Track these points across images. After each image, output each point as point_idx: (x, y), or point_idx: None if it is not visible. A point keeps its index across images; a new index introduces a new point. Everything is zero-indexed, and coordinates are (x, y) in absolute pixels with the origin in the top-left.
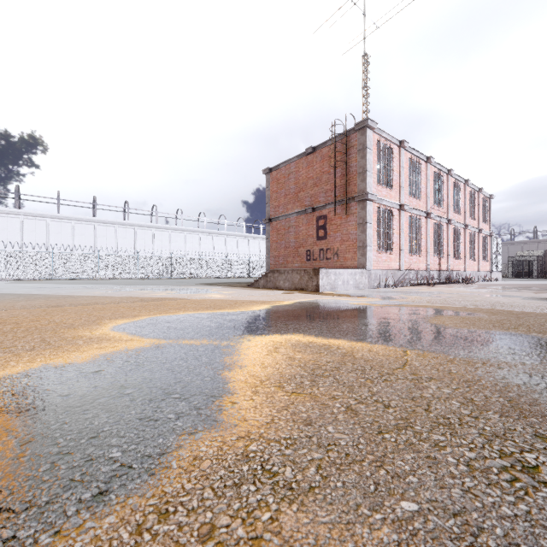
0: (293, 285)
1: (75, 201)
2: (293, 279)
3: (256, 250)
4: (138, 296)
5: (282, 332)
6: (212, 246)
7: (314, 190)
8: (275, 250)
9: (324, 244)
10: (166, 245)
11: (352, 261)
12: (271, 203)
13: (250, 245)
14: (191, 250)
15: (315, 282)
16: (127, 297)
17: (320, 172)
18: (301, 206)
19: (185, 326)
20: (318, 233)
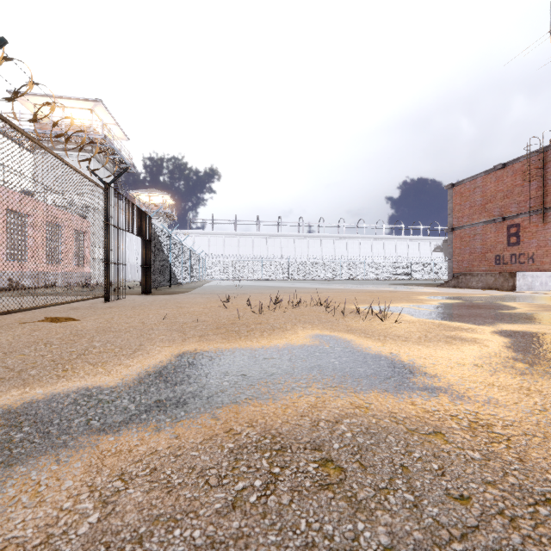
0: (487, 286)
1: (268, 221)
2: (487, 281)
3: (416, 252)
4: (379, 289)
5: (516, 302)
6: (371, 250)
7: (505, 201)
8: (458, 256)
9: (516, 250)
10: (331, 251)
11: (550, 264)
12: (453, 214)
13: (409, 247)
14: (351, 255)
15: (511, 283)
16: (375, 289)
17: (512, 185)
18: (488, 216)
19: (459, 299)
20: (509, 240)
